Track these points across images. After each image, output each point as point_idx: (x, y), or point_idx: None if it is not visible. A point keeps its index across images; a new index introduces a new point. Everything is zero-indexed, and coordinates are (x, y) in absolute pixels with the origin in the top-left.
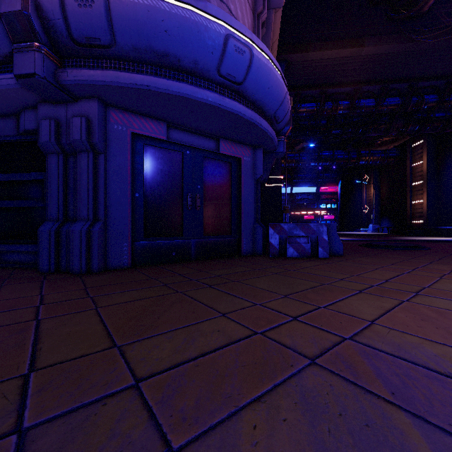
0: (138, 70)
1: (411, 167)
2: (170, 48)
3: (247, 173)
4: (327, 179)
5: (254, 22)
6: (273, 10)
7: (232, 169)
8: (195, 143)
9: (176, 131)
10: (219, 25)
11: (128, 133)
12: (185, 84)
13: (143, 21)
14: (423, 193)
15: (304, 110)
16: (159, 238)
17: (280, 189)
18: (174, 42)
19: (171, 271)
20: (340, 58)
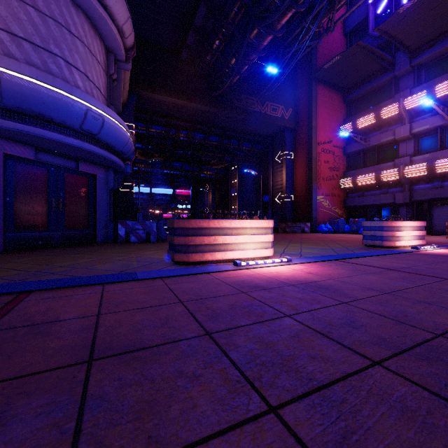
0: (18, 119)
1: (231, 183)
2: (46, 112)
3: (102, 185)
4: (182, 183)
5: (107, 80)
6: (123, 70)
7: (89, 182)
8: (58, 162)
9: (43, 153)
10: (81, 103)
11: (1, 154)
12: (56, 133)
13: (27, 96)
14: (236, 202)
15: (155, 131)
16: (27, 231)
17: (132, 194)
18: (50, 110)
19: (44, 251)
20: (178, 104)
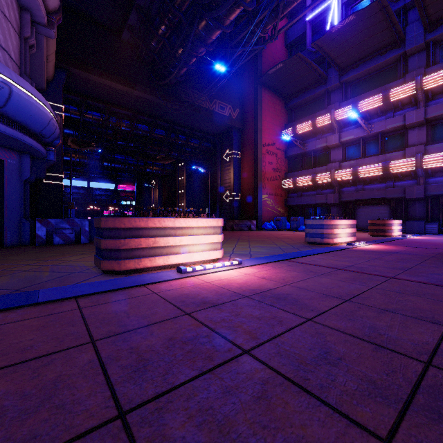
0: None
1: (179, 179)
2: None
3: (12, 174)
4: (125, 178)
5: (21, 43)
6: (45, 36)
7: None
8: None
9: None
10: None
11: None
12: None
13: None
14: (184, 199)
15: (91, 117)
16: None
17: (60, 187)
18: None
19: None
20: (118, 90)
